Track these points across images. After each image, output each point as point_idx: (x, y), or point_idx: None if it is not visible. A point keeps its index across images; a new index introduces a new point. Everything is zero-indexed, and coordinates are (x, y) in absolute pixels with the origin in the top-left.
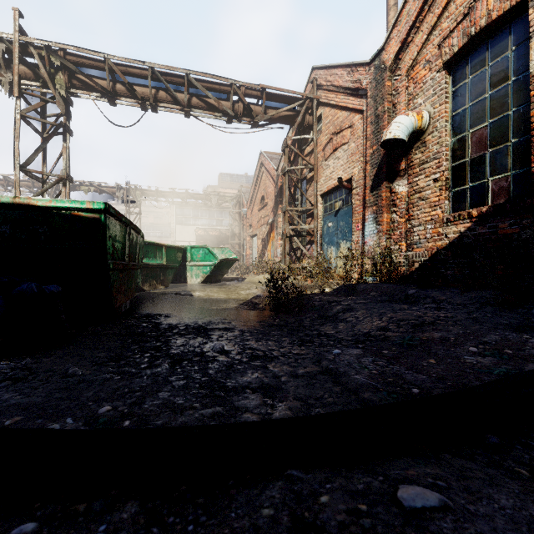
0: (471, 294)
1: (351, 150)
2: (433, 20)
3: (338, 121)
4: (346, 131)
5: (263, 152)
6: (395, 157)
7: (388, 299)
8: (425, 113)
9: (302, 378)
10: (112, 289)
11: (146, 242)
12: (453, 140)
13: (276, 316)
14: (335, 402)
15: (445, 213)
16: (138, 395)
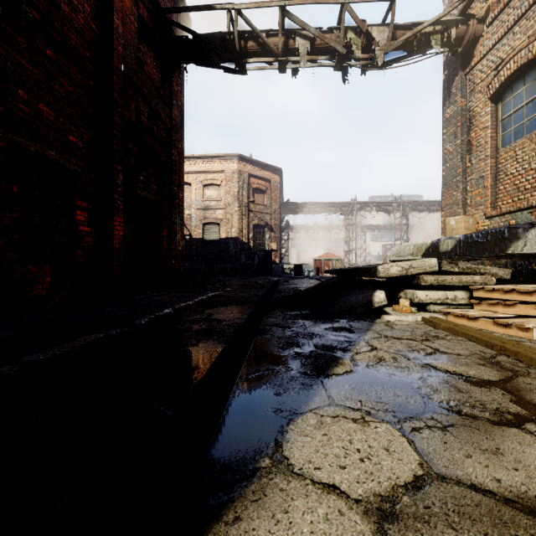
0: None
1: None
2: None
3: None
4: None
5: None
6: None
7: None
8: None
9: None
10: None
11: None
12: None
13: None
14: None
15: None
16: None
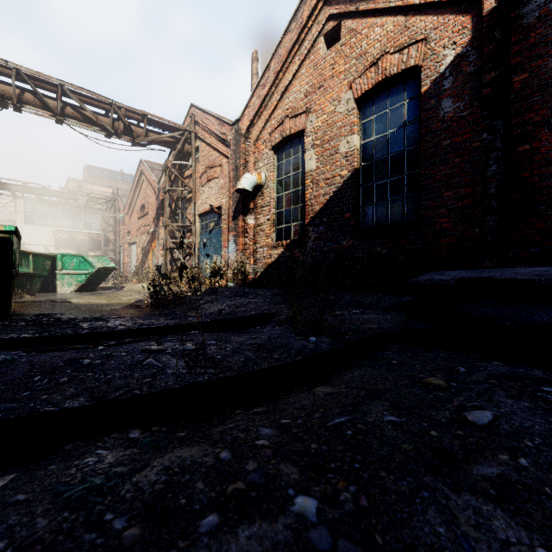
0: (276, 290)
1: (221, 184)
2: (267, 116)
3: (212, 158)
4: (217, 168)
5: (143, 161)
6: (248, 199)
7: (233, 296)
8: (263, 175)
9: None
10: (10, 292)
11: None
12: (277, 196)
13: (157, 310)
14: None
15: (273, 241)
16: None
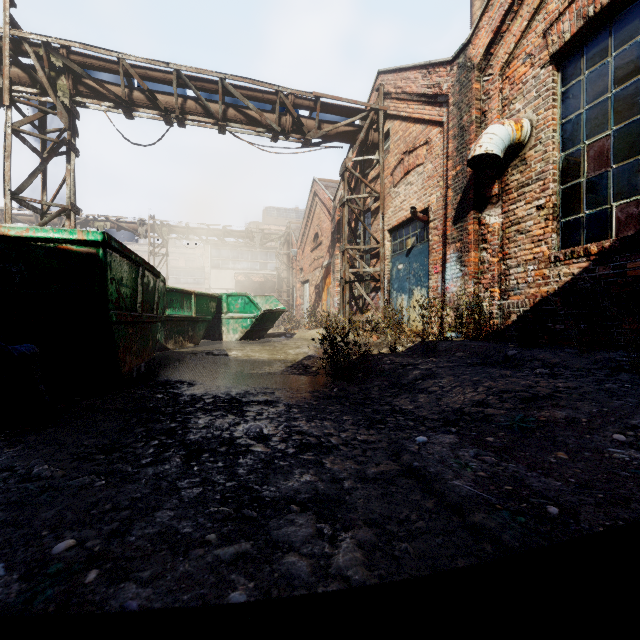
0: (594, 355)
1: (428, 173)
2: (536, 1)
3: (410, 137)
4: (421, 149)
5: (316, 179)
6: (486, 179)
7: (481, 362)
8: (525, 122)
9: (374, 483)
10: (117, 348)
11: (170, 288)
12: (563, 155)
13: (334, 384)
14: (428, 529)
15: (552, 249)
16: (123, 515)
